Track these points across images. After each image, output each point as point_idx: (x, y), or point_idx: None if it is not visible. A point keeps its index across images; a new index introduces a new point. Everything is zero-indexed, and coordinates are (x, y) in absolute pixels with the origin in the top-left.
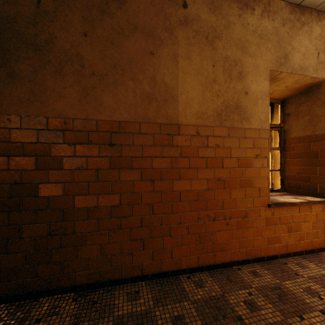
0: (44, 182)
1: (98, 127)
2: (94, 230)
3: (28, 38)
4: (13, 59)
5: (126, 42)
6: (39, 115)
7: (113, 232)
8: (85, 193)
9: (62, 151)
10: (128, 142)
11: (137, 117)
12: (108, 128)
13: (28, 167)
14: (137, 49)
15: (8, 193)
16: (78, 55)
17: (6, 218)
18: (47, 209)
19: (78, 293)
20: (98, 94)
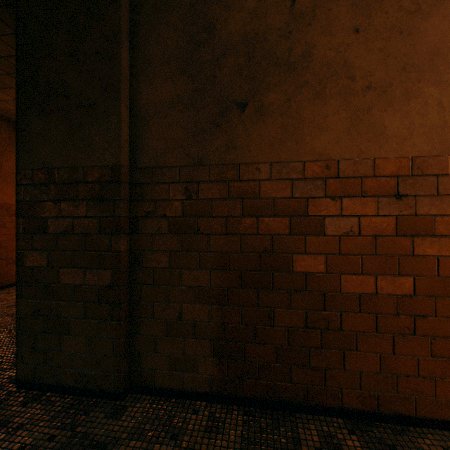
0: (299, 252)
1: (376, 169)
2: (369, 330)
3: (279, 57)
4: (262, 89)
5: (424, 23)
6: (292, 159)
7: (401, 337)
8: (355, 272)
9: (323, 209)
10: (427, 191)
11: (444, 147)
12: (393, 170)
13: (279, 231)
14: (444, 29)
15: (256, 265)
16: (346, 64)
17: (254, 297)
18: (303, 291)
19: (347, 421)
20: (376, 118)
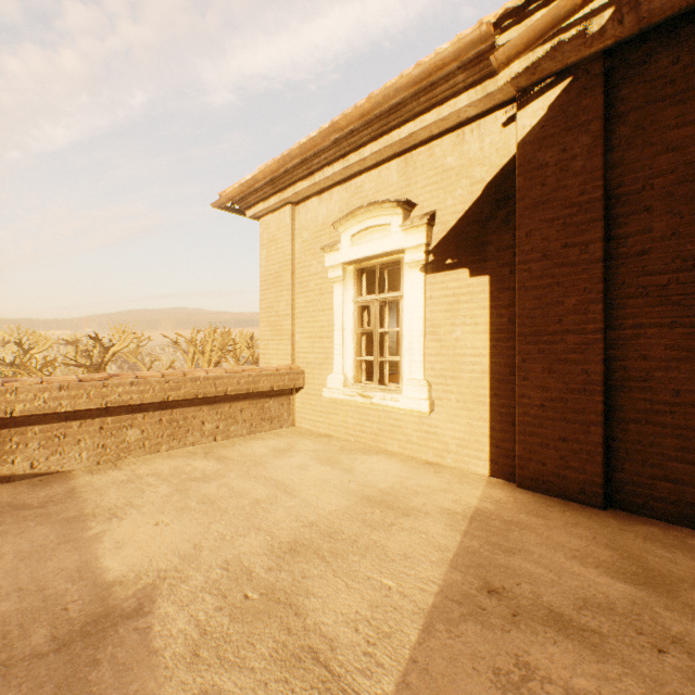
0: None
1: None
2: None
3: None
4: None
5: None
6: None
7: None
8: None
9: None
10: None
11: None
12: None
13: None
14: None
15: None
16: None
17: None
18: None
19: None
20: None
